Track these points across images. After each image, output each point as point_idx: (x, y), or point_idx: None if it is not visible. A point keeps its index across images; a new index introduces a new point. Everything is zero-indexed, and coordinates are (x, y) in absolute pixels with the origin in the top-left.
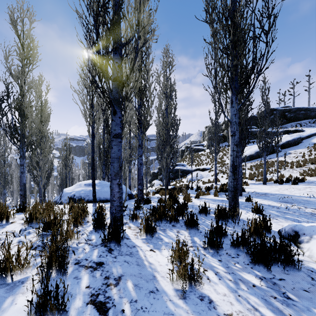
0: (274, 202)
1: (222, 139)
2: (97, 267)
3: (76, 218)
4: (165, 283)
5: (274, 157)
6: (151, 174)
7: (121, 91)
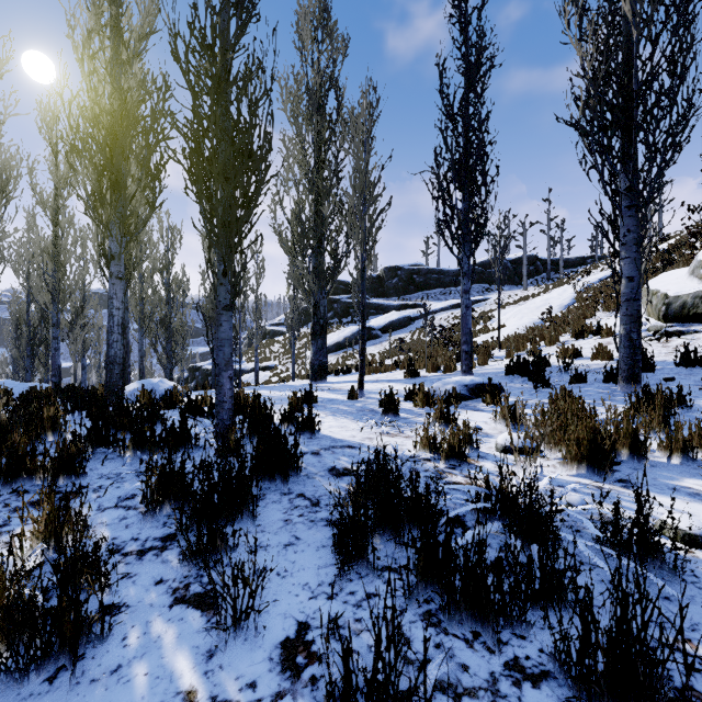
0: None
1: None
2: None
3: None
4: None
5: (367, 346)
6: (176, 380)
7: None
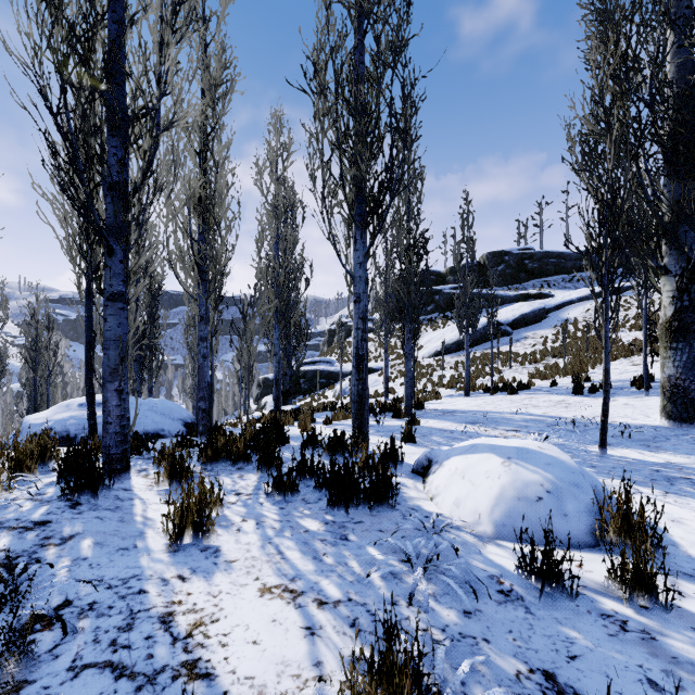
0: (456, 423)
1: None
2: (35, 526)
3: (20, 460)
4: (156, 539)
5: (499, 345)
6: (261, 382)
7: (122, 211)
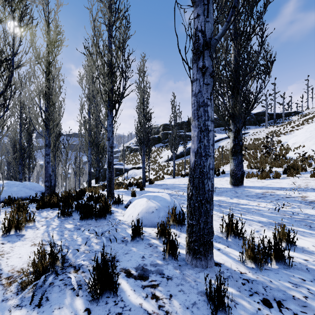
0: (159, 189)
1: (158, 141)
2: None
3: None
4: None
5: None
6: None
7: None
